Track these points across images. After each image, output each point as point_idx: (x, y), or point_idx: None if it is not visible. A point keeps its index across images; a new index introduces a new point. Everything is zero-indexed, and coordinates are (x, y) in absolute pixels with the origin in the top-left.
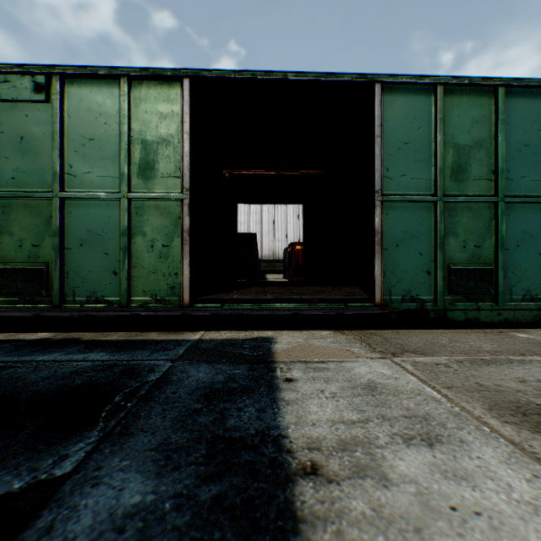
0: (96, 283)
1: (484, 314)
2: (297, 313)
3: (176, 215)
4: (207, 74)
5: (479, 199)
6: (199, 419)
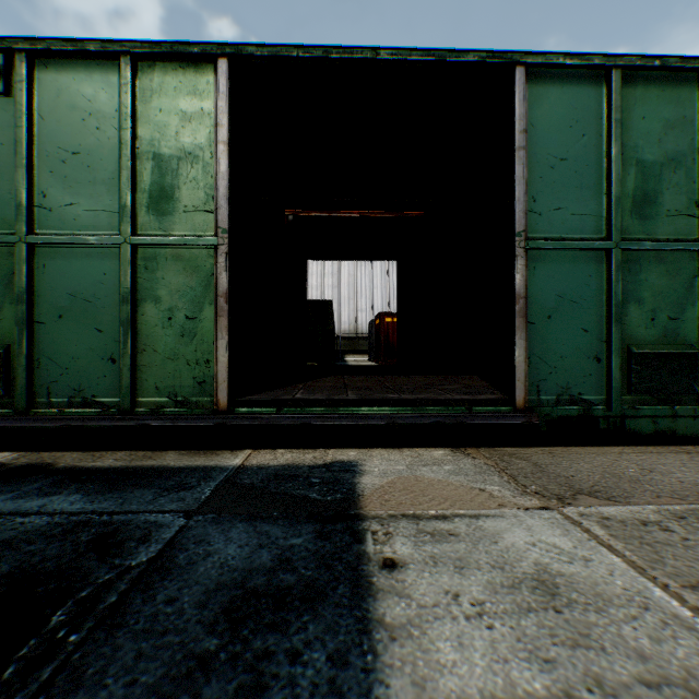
0: (84, 376)
1: (684, 422)
2: (394, 422)
3: (207, 270)
4: (255, 51)
5: (676, 245)
6: (206, 691)
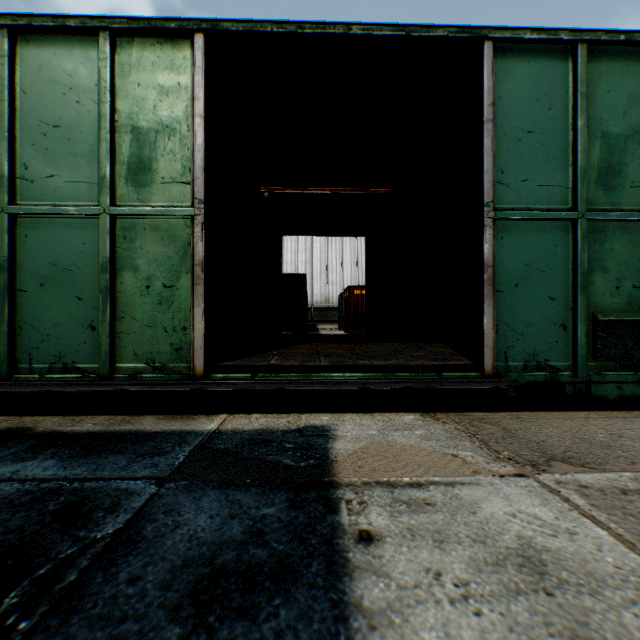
0: (64, 342)
1: None
2: (366, 388)
3: (184, 239)
4: (230, 27)
5: None
6: None
